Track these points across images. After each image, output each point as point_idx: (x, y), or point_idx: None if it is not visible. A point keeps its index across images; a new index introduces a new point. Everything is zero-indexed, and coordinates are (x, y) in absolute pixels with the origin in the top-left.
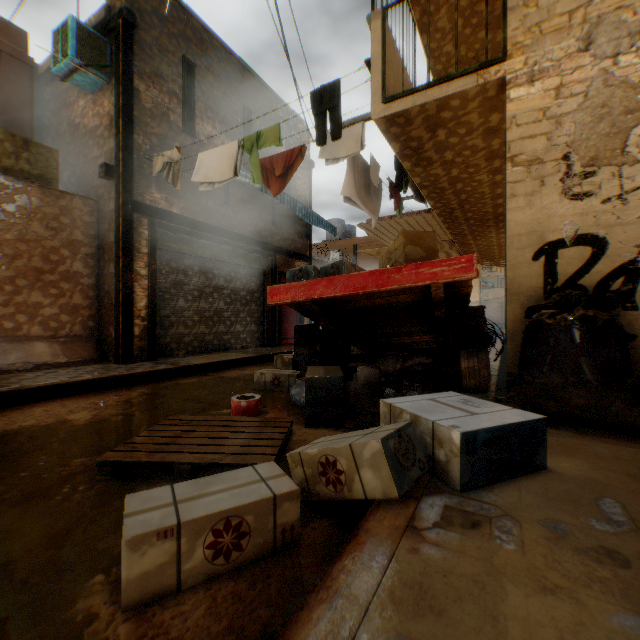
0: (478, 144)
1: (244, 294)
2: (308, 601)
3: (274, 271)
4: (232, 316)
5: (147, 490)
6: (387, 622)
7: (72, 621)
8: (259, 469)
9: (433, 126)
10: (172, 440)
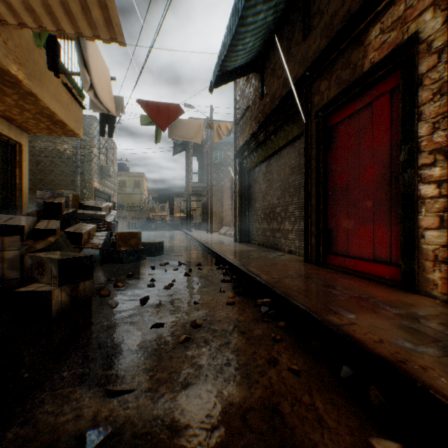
0: (13, 115)
1: (293, 180)
2: None
3: (306, 122)
4: (283, 211)
5: None
6: None
7: None
8: None
9: (51, 129)
10: None
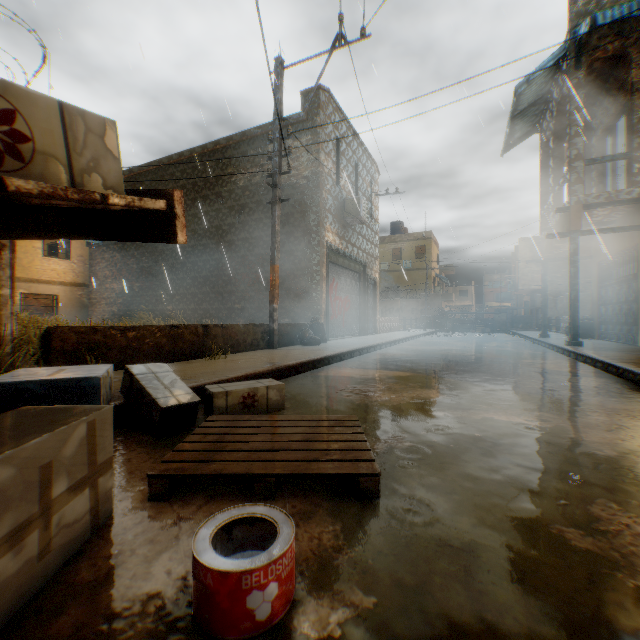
0: None
1: None
2: (212, 382)
3: None
4: None
5: (277, 384)
6: (194, 381)
7: (285, 401)
8: (223, 389)
9: None
10: (316, 429)
